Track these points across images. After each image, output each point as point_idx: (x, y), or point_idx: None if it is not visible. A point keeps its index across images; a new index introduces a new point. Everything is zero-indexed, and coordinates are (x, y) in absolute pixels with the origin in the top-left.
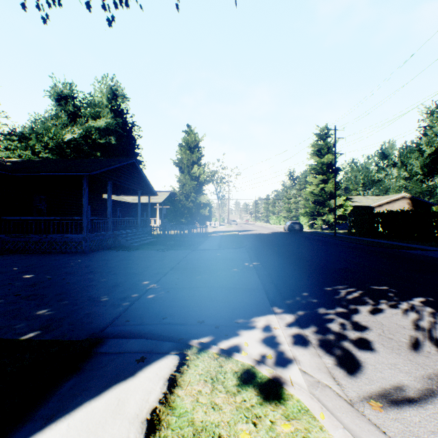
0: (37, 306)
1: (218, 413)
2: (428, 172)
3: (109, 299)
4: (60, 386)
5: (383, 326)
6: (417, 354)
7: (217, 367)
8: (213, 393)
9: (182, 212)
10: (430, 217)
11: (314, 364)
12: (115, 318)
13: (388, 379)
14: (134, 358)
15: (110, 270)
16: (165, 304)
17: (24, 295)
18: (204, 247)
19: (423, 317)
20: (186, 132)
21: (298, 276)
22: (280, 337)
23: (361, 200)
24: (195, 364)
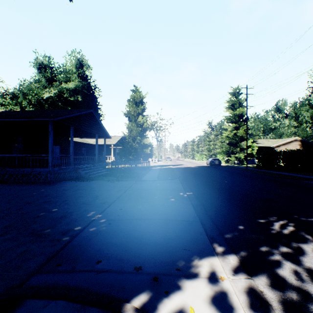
0: None
1: None
2: None
3: (52, 233)
4: None
5: None
6: None
7: None
8: None
9: (130, 151)
10: None
11: None
12: (47, 260)
13: None
14: None
15: (64, 200)
16: (104, 241)
17: None
18: (146, 178)
19: None
20: (133, 91)
21: (228, 206)
22: (231, 296)
23: (264, 142)
24: None
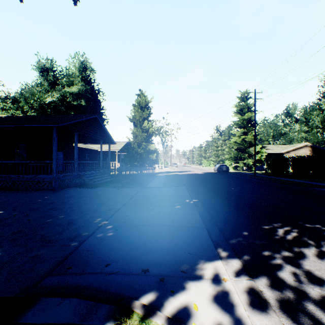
0: None
1: None
2: None
3: (60, 238)
4: None
5: None
6: None
7: None
8: None
9: (135, 157)
10: None
11: None
12: (58, 264)
13: None
14: None
15: (70, 206)
16: (112, 246)
17: None
18: (152, 185)
19: None
20: (138, 95)
21: (234, 213)
22: (233, 294)
23: (273, 148)
24: None
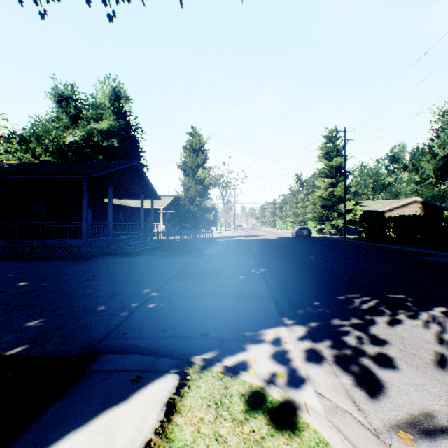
0: (29, 316)
1: (223, 447)
2: (440, 176)
3: (107, 309)
4: (43, 412)
5: (404, 339)
6: (445, 373)
7: (222, 388)
8: (217, 422)
9: (186, 217)
10: (443, 221)
11: (331, 385)
12: (111, 330)
13: (416, 403)
14: (129, 378)
15: (110, 277)
16: (167, 315)
17: (16, 304)
18: (209, 253)
19: (447, 329)
20: (191, 134)
21: (308, 283)
22: (292, 353)
23: (371, 205)
24: (197, 385)
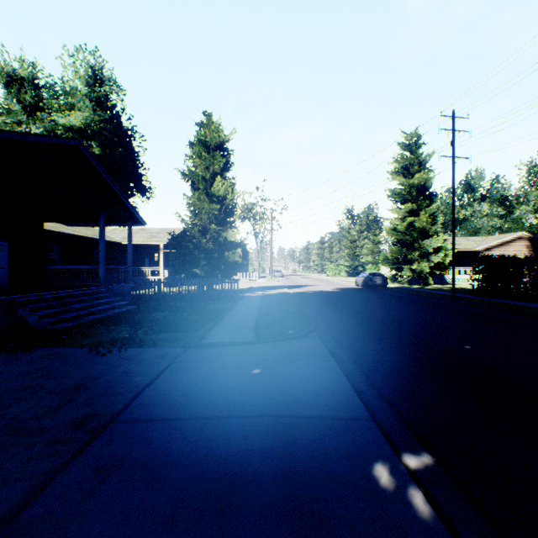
0: None
1: None
2: None
3: None
4: None
5: None
6: None
7: None
8: None
9: (195, 256)
10: None
11: None
12: None
13: None
14: None
15: None
16: None
17: None
18: (220, 334)
19: None
20: (203, 123)
21: None
22: None
23: (460, 242)
24: None
